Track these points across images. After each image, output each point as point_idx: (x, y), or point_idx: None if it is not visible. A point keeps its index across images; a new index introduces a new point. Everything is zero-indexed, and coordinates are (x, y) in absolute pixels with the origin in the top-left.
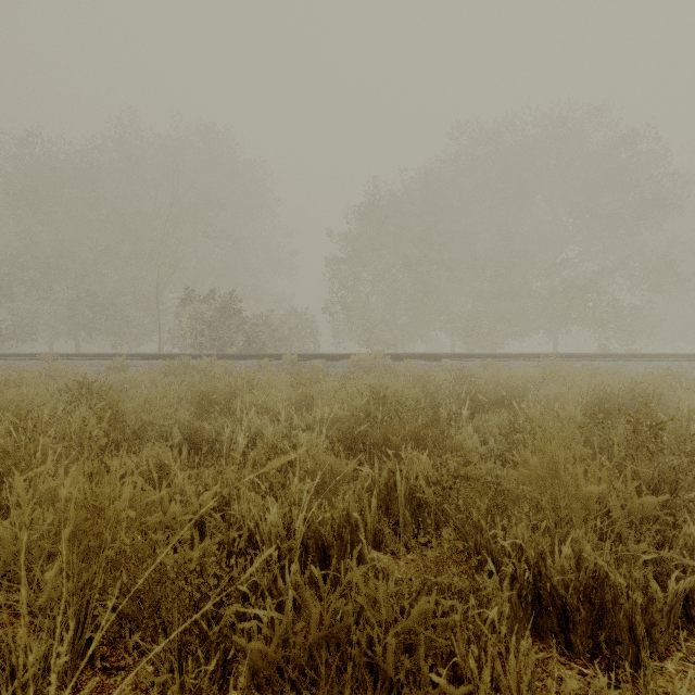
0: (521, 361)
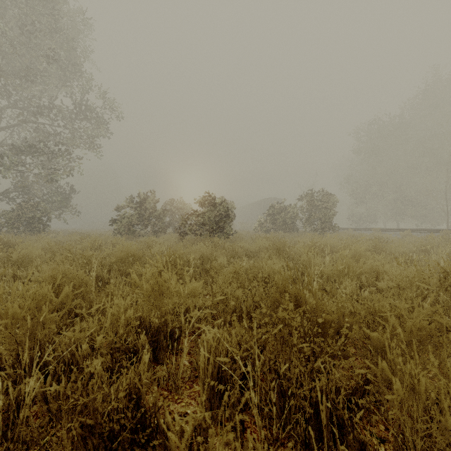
0: None
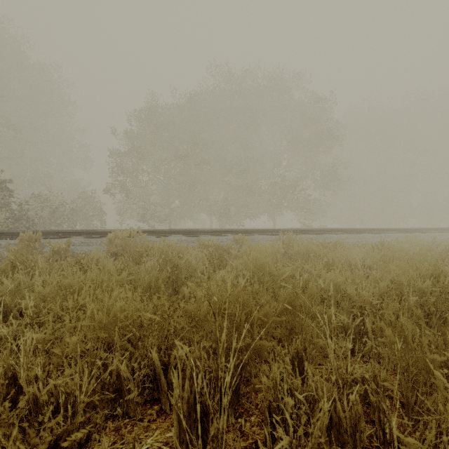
0: (262, 235)
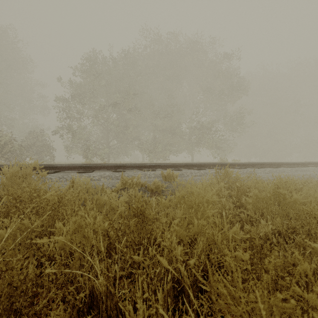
0: (189, 169)
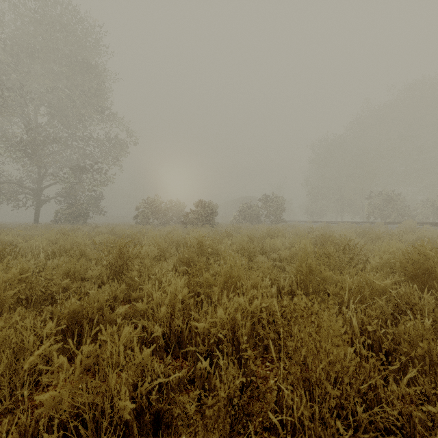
0: None
